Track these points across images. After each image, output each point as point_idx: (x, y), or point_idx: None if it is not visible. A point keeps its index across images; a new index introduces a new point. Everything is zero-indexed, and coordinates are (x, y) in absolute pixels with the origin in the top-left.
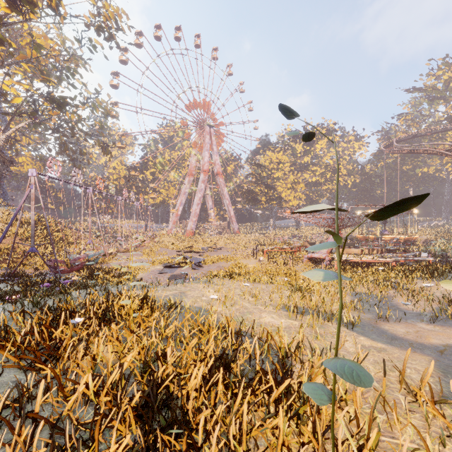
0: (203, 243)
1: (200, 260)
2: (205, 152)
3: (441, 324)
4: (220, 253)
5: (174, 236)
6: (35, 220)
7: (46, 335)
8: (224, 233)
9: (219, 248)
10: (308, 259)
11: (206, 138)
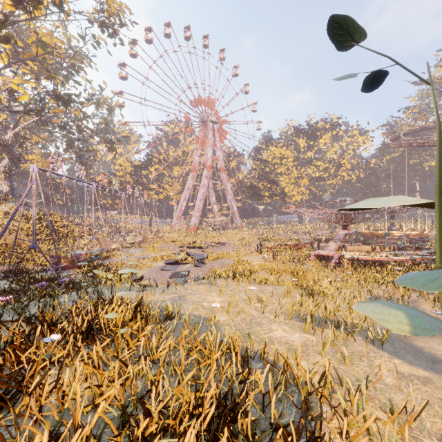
0: (206, 238)
1: (202, 256)
2: (209, 148)
3: None
4: (223, 249)
5: (177, 232)
6: (41, 216)
7: (13, 358)
8: (227, 228)
9: (223, 243)
10: (315, 256)
11: (209, 134)
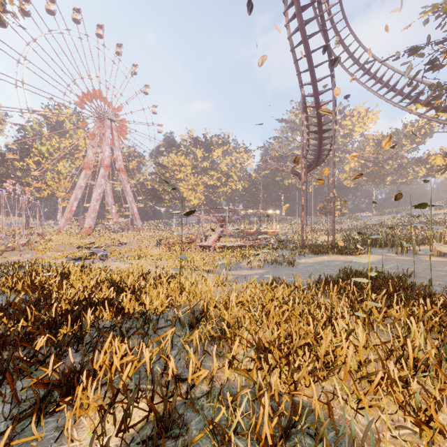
0: (105, 239)
1: (106, 252)
2: (106, 146)
3: (254, 270)
4: (125, 247)
5: (69, 234)
6: None
7: (29, 282)
8: (126, 230)
9: (124, 243)
10: (200, 247)
11: (107, 131)
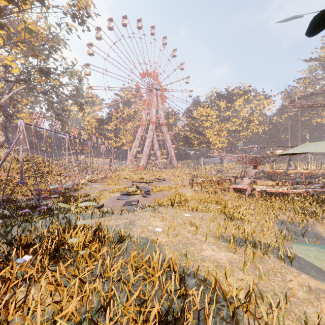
0: (151, 175)
1: (148, 189)
2: (153, 108)
3: None
4: (164, 183)
5: (130, 170)
6: (28, 159)
7: None
8: (167, 168)
9: (164, 179)
10: (233, 189)
11: (154, 98)
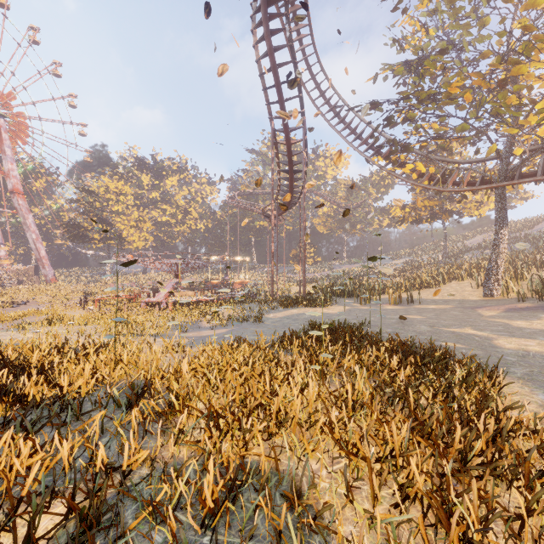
0: None
1: None
2: None
3: (216, 329)
4: (25, 308)
5: None
6: None
7: None
8: (27, 282)
9: (22, 302)
10: (146, 304)
11: None
